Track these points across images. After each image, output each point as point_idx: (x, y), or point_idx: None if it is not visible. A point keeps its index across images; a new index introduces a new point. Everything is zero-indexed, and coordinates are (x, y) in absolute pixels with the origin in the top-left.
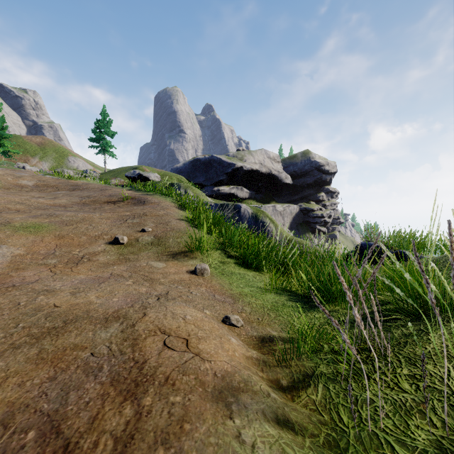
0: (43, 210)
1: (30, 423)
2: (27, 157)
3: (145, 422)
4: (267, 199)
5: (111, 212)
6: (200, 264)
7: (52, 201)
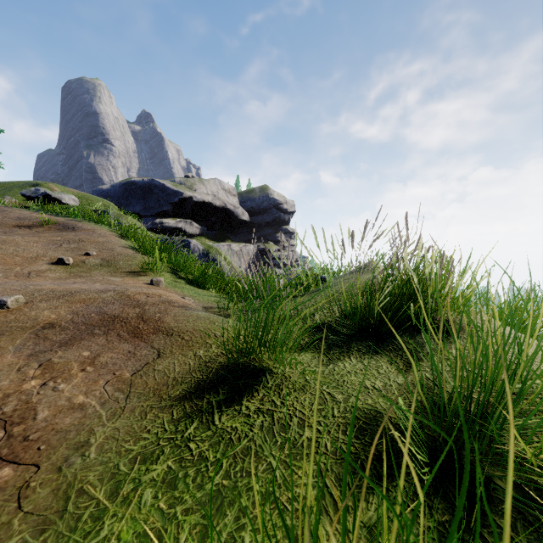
0: None
1: (90, 313)
2: None
3: (148, 311)
4: (221, 237)
5: (36, 236)
6: (156, 278)
7: None
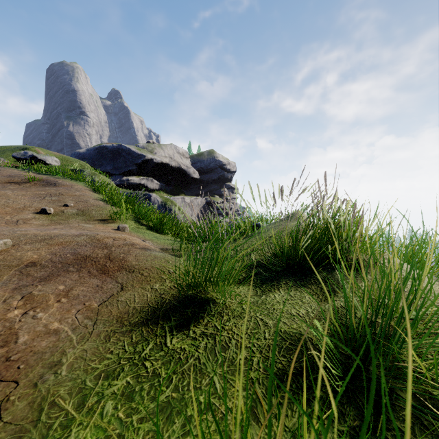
0: None
1: (66, 254)
2: None
3: (114, 252)
4: (176, 191)
5: (23, 190)
6: (122, 224)
7: None
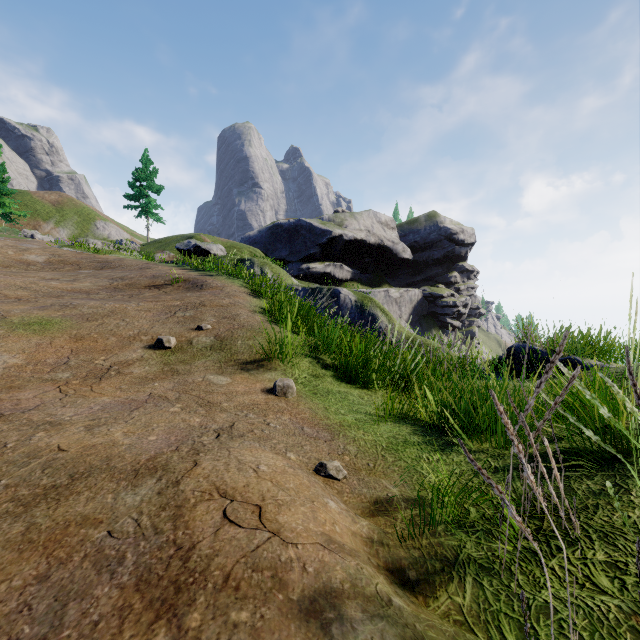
0: (56, 298)
1: None
2: (37, 222)
3: None
4: (376, 281)
5: (154, 301)
6: (281, 380)
7: (69, 285)
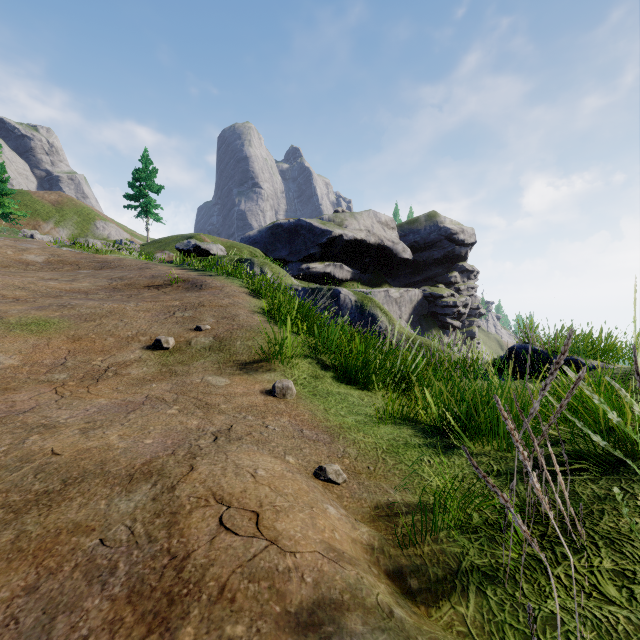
0: (54, 298)
1: None
2: (37, 222)
3: None
4: (376, 281)
5: (153, 301)
6: (281, 381)
7: (68, 285)
